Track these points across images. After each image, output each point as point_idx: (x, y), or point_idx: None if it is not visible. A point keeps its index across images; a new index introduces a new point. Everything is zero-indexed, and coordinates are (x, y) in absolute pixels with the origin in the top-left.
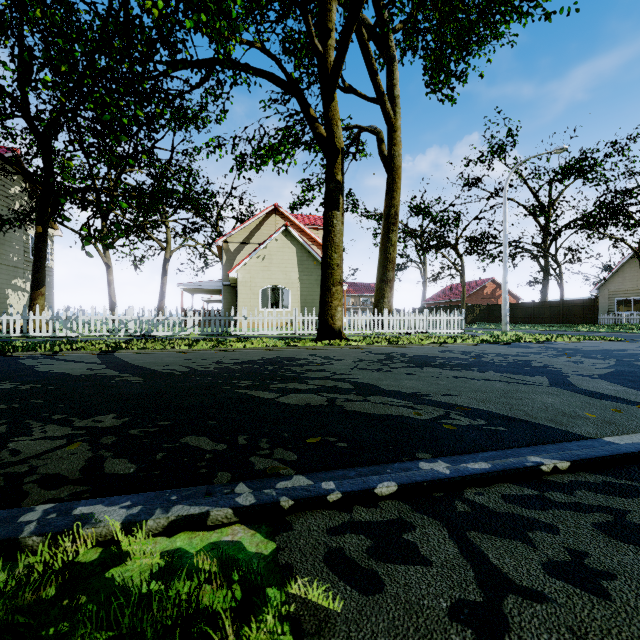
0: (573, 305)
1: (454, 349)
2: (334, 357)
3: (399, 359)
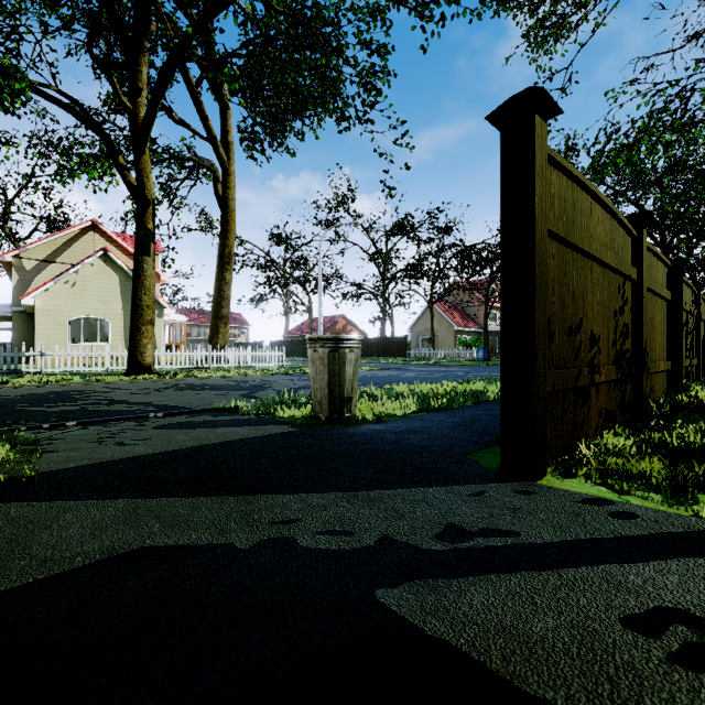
0: (392, 342)
1: (242, 379)
2: (124, 388)
3: (178, 387)
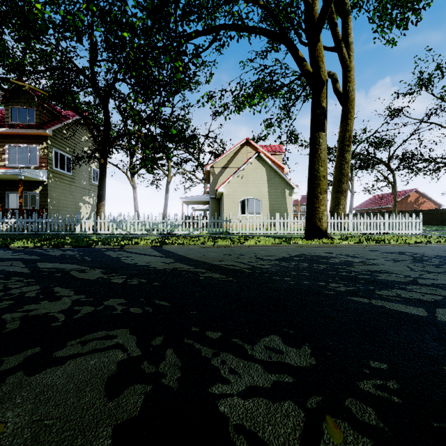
0: None
1: None
2: (357, 256)
3: (433, 260)
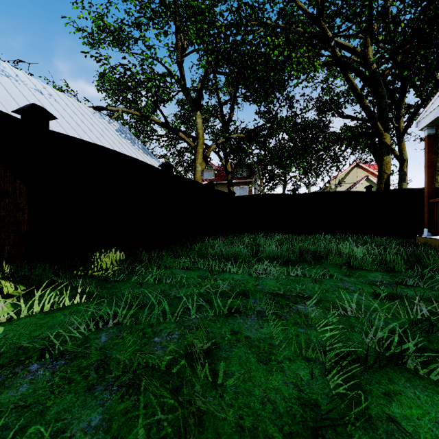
0: None
1: None
2: None
3: None
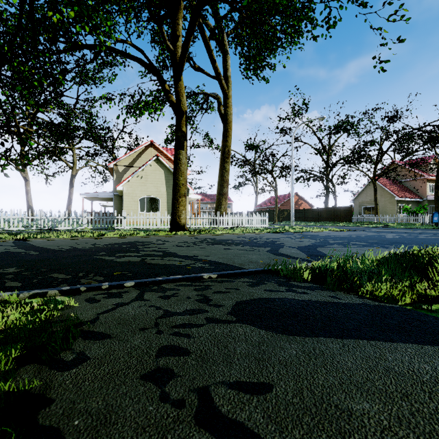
0: (339, 210)
1: (248, 236)
2: (170, 241)
3: (207, 241)
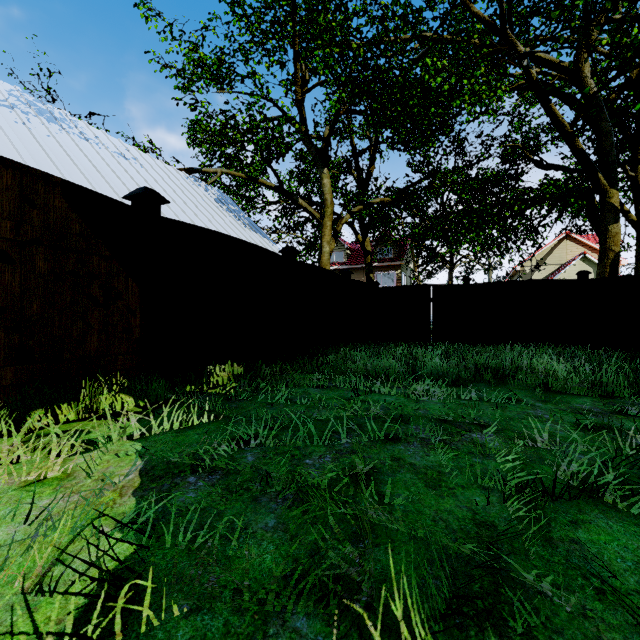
0: None
1: None
2: None
3: None
